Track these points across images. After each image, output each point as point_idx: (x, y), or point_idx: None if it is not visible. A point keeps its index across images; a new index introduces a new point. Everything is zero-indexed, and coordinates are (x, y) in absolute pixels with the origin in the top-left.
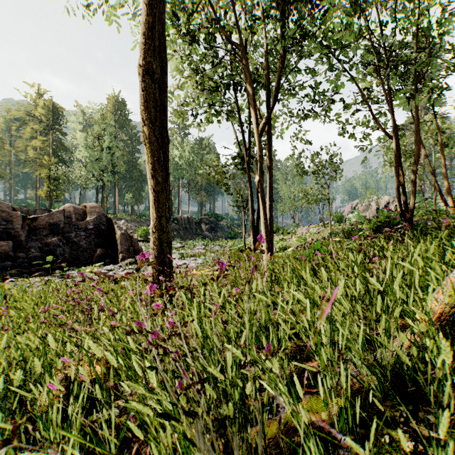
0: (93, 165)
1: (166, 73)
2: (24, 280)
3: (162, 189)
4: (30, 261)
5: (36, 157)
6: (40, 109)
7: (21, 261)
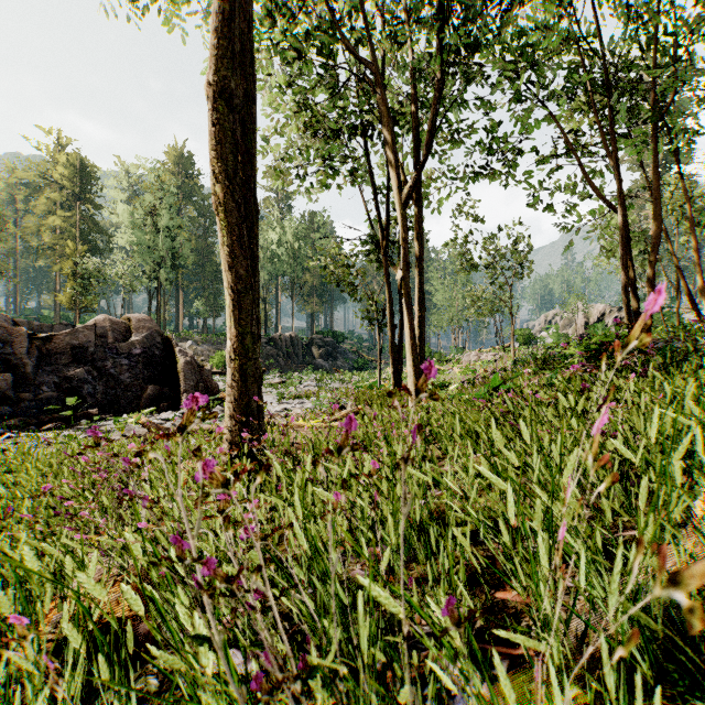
0: (143, 255)
1: (253, 101)
2: (30, 436)
3: (246, 288)
4: (40, 405)
5: (55, 243)
6: (61, 168)
7: (26, 406)
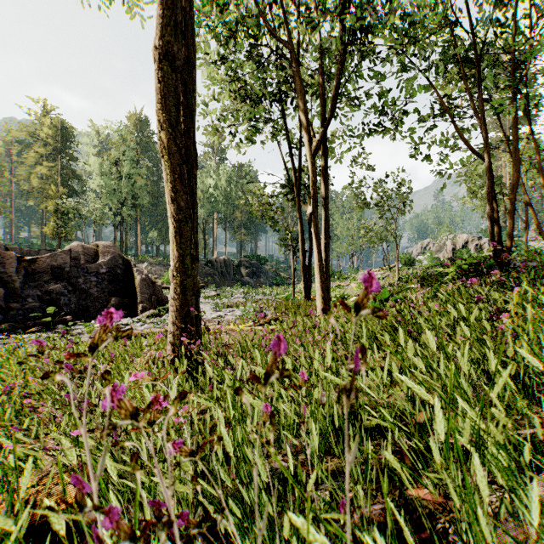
0: (110, 196)
1: (192, 66)
2: (17, 337)
3: (185, 218)
4: (26, 313)
5: (41, 187)
6: (46, 129)
7: (15, 314)
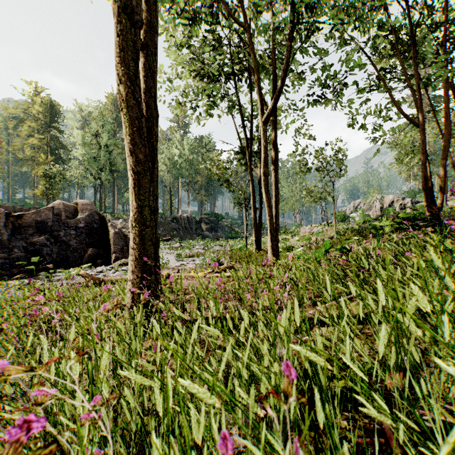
0: (91, 163)
1: (152, 31)
2: (2, 283)
3: (143, 170)
4: (12, 262)
5: (33, 155)
6: (37, 106)
7: (2, 262)
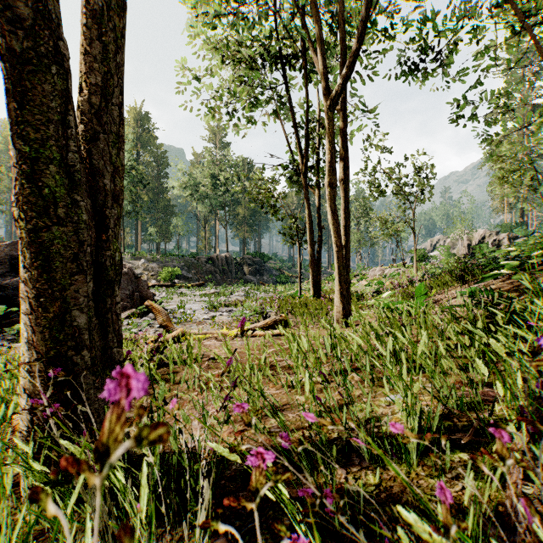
0: None
1: None
2: None
3: (38, 54)
4: None
5: None
6: None
7: None
